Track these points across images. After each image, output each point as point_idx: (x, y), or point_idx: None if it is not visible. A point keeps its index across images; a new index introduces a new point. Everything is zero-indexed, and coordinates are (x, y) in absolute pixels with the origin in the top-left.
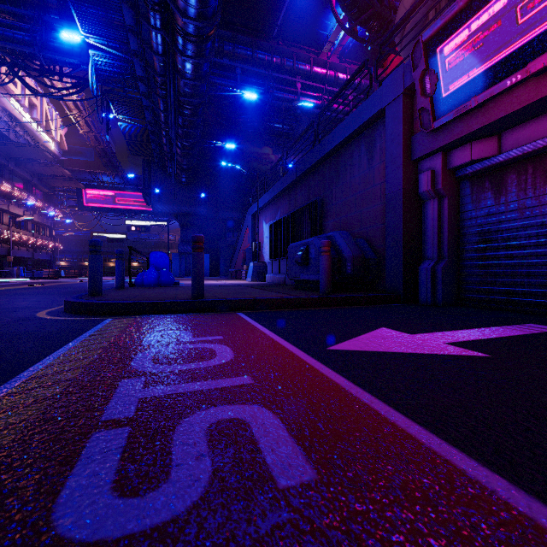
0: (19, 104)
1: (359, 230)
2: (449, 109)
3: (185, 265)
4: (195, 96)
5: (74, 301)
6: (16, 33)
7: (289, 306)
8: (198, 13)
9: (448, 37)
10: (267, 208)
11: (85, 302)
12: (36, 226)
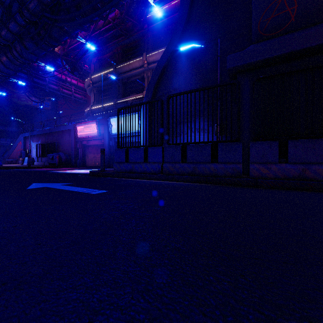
0: None
1: (67, 152)
2: (79, 136)
3: None
4: None
5: (2, 167)
6: None
7: (50, 167)
8: (8, 72)
9: (78, 126)
10: (34, 136)
11: (5, 167)
12: None
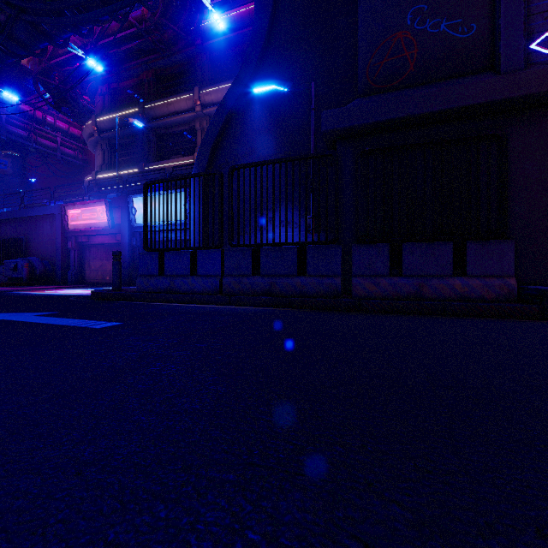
0: None
1: (47, 256)
2: (72, 228)
3: None
4: None
5: None
6: None
7: (9, 285)
8: None
9: (70, 209)
10: None
11: None
12: None
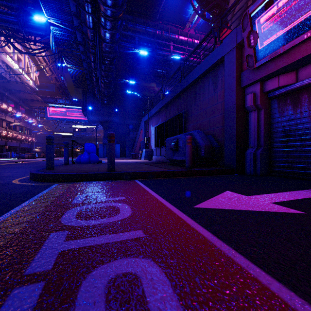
0: (11, 59)
1: (208, 130)
2: (266, 55)
3: (106, 150)
4: (111, 52)
5: (35, 173)
6: (9, 17)
7: (167, 176)
8: (113, 3)
9: (265, 10)
10: (153, 117)
11: (41, 173)
12: (21, 128)
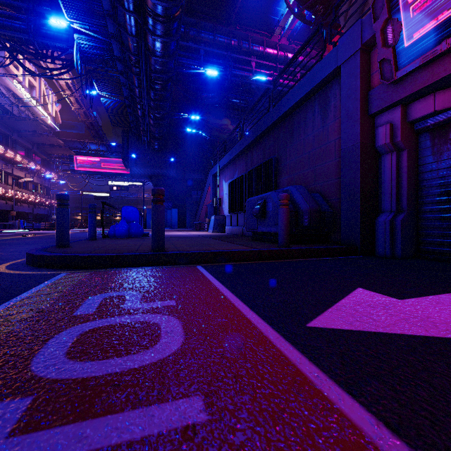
0: (21, 85)
1: (313, 185)
2: (415, 57)
3: None
4: (164, 72)
5: (34, 254)
6: (14, 23)
7: (249, 258)
8: None
9: None
10: (227, 168)
11: (43, 255)
12: (35, 186)
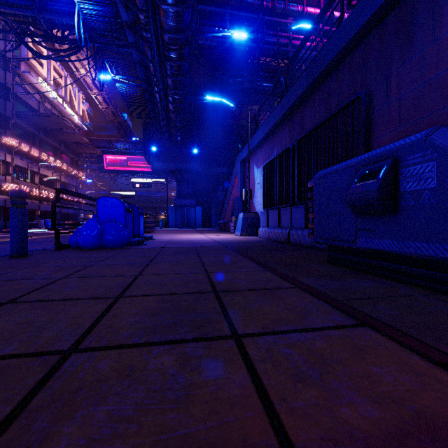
0: (46, 83)
1: None
2: None
3: (180, 217)
4: (178, 31)
5: None
6: None
7: None
8: None
9: None
10: (259, 149)
11: None
12: (64, 185)
